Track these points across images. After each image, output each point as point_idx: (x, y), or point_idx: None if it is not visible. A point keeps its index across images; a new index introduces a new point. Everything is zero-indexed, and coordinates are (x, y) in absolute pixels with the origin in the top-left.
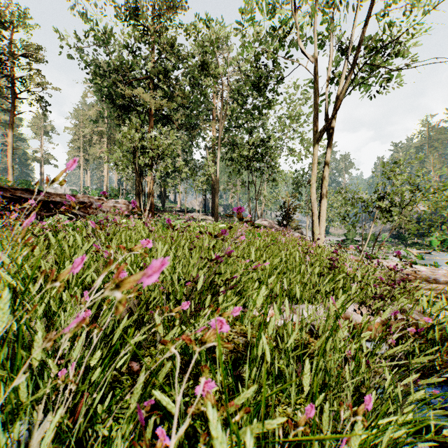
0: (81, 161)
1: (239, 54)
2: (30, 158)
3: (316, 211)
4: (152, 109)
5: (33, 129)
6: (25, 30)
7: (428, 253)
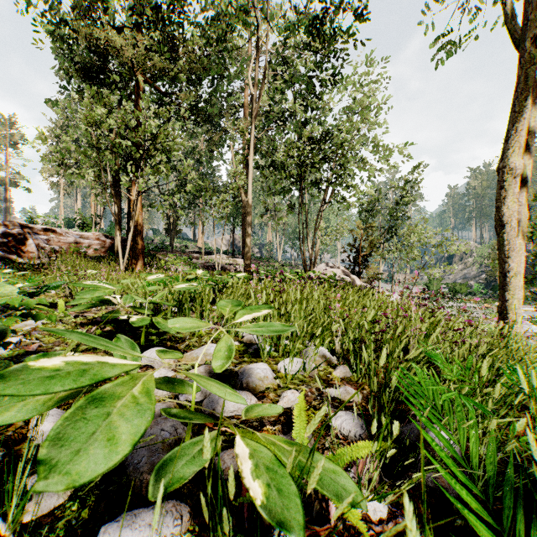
0: (61, 182)
1: None
2: None
3: (515, 247)
4: (140, 79)
5: None
6: None
7: None
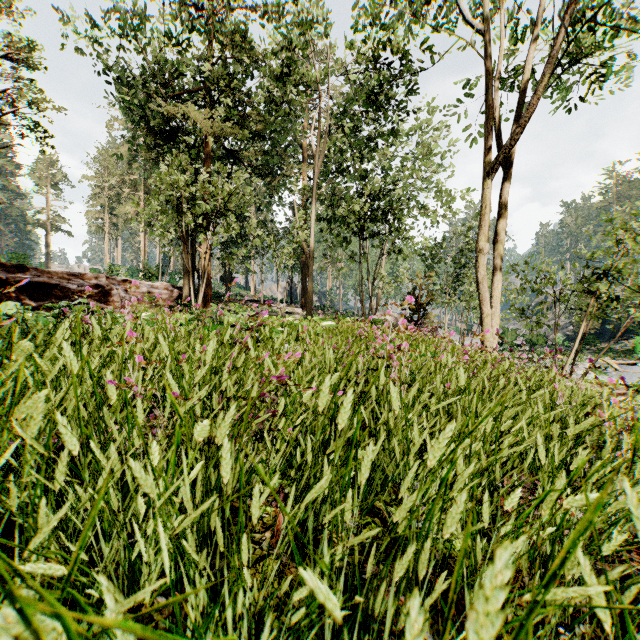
0: (106, 226)
1: (348, 47)
2: (30, 222)
3: (487, 298)
4: (209, 140)
5: (35, 178)
6: (10, 17)
7: (632, 364)
